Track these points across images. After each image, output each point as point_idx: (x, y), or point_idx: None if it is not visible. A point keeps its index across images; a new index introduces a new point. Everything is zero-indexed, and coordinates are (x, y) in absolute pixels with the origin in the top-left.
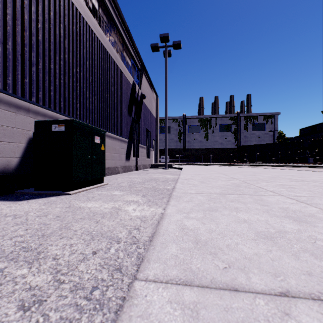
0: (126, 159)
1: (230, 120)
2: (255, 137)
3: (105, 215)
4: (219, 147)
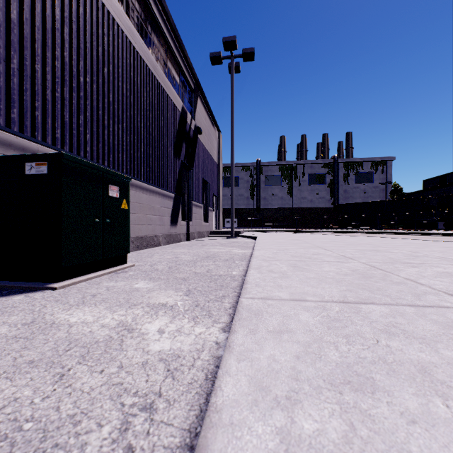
0: (171, 224)
1: (324, 168)
2: (359, 191)
3: (91, 351)
4: (308, 206)
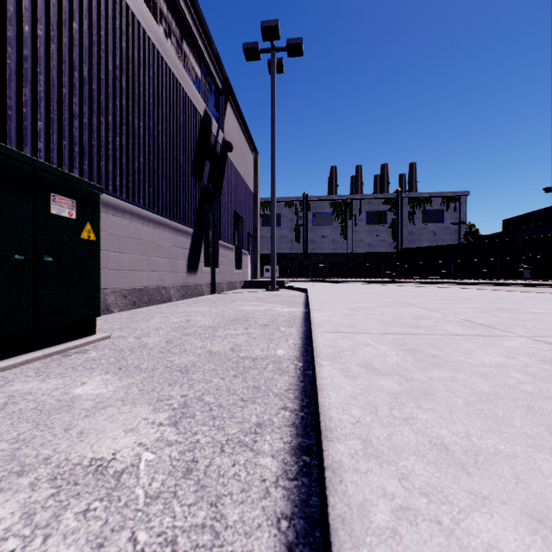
0: (188, 271)
1: (385, 204)
2: (427, 233)
3: None
4: (366, 251)
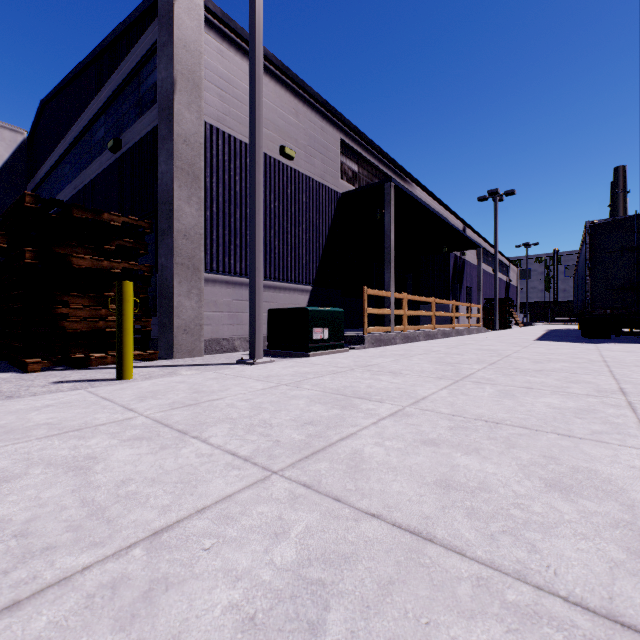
0: None
1: None
2: None
3: None
4: None
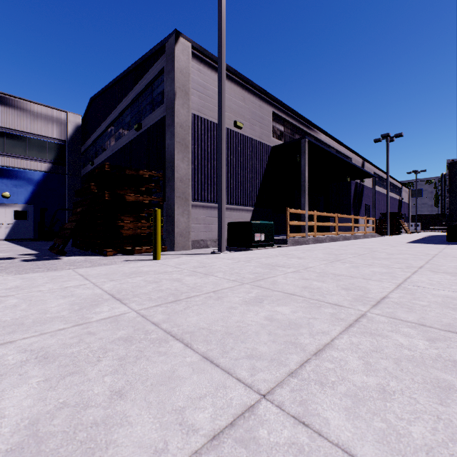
0: None
1: None
2: None
3: None
4: None
